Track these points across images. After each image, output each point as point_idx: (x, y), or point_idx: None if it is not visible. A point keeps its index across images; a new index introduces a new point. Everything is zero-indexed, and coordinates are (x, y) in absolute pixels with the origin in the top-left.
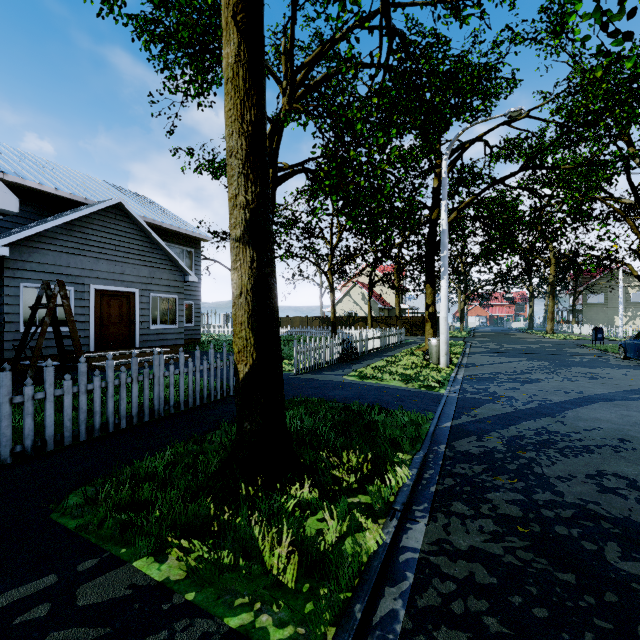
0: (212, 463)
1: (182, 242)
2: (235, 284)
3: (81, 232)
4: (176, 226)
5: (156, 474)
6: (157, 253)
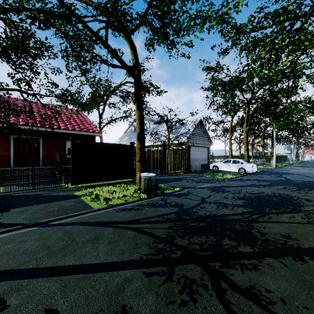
0: None
1: None
2: (245, 154)
3: None
4: None
5: None
6: None
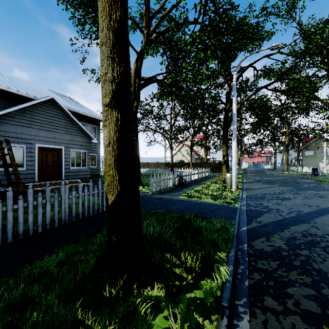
0: (90, 262)
1: (90, 122)
2: (105, 137)
3: (30, 114)
4: (86, 113)
5: (48, 273)
6: (74, 127)
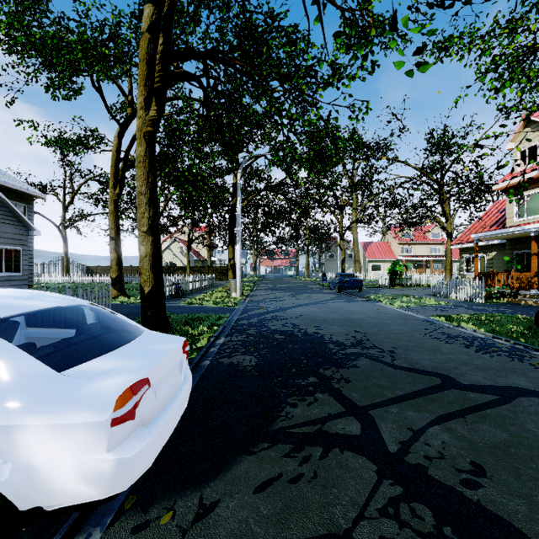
0: None
1: (14, 197)
2: (143, 251)
3: None
4: (10, 183)
5: None
6: (2, 210)
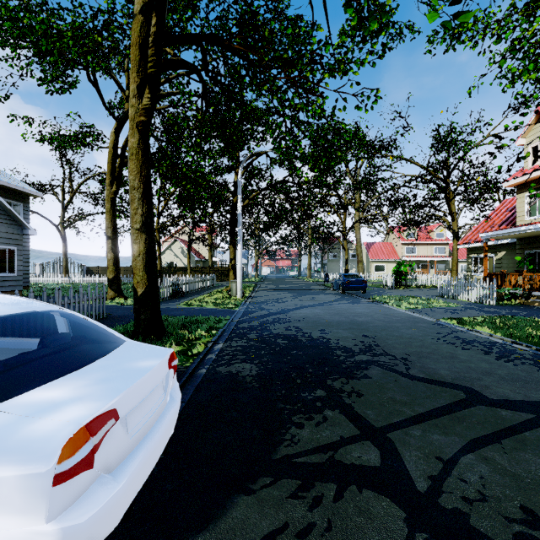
0: None
1: (10, 196)
2: (136, 250)
3: None
4: (5, 181)
5: None
6: None
